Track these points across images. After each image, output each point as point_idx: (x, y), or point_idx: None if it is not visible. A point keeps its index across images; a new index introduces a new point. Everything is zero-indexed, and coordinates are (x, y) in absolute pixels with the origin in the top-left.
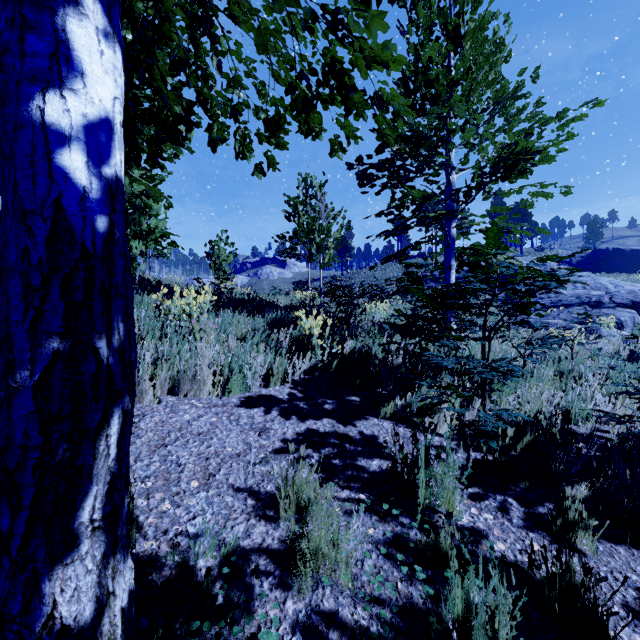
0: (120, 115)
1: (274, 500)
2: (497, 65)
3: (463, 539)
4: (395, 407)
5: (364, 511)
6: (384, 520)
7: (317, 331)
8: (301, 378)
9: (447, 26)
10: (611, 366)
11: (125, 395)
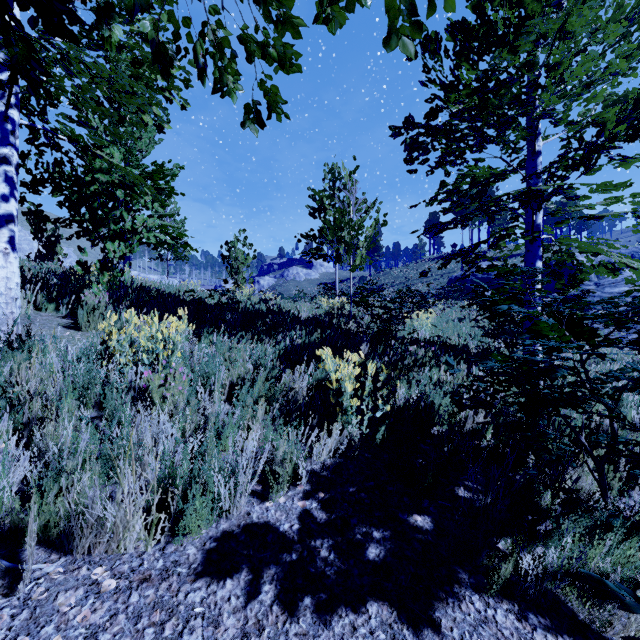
0: None
1: None
2: None
3: None
4: (513, 565)
5: None
6: None
7: (351, 385)
8: (325, 465)
9: None
10: None
11: None
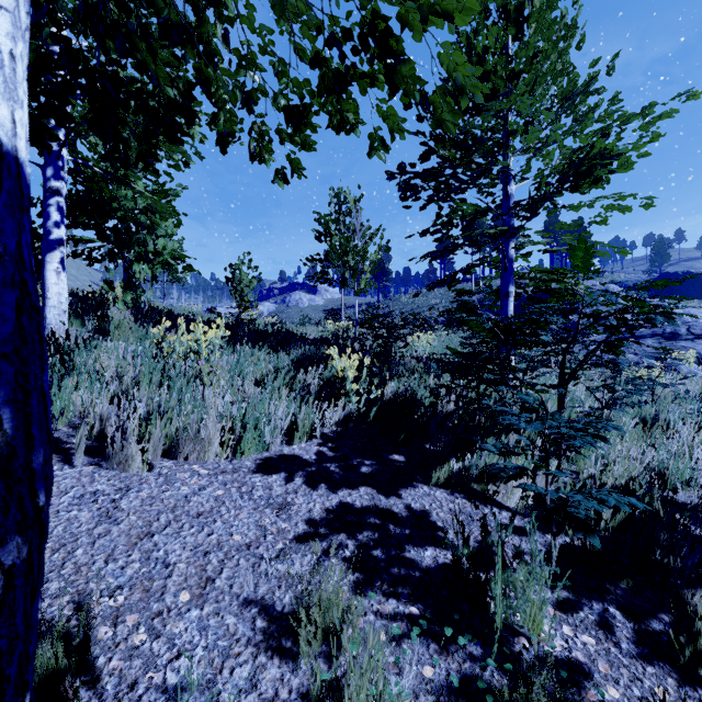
0: (11, 40)
1: (293, 620)
2: (567, 52)
3: (558, 681)
4: (450, 471)
5: (418, 635)
6: (446, 650)
7: (352, 373)
8: (332, 431)
9: (506, 8)
10: (701, 412)
11: (9, 538)
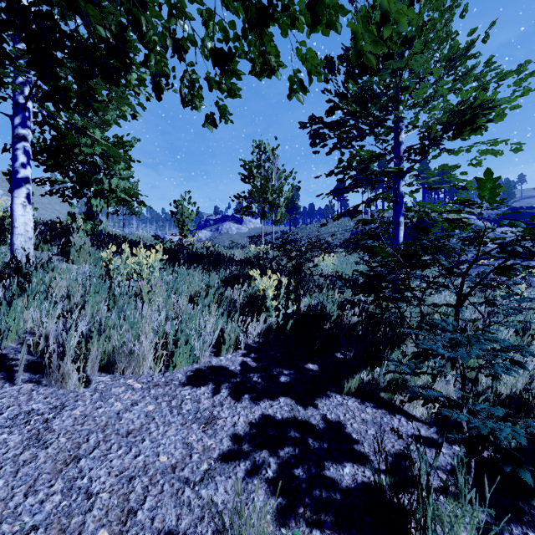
0: None
1: None
2: (452, 20)
3: None
4: (360, 381)
5: None
6: None
7: (272, 291)
8: (255, 341)
9: None
10: None
11: None
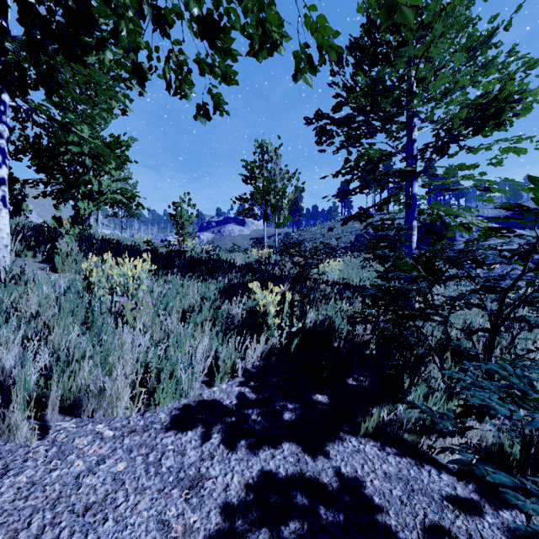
0: None
1: None
2: (474, 3)
3: None
4: (378, 419)
5: None
6: None
7: (274, 308)
8: (255, 366)
9: None
10: None
11: None
